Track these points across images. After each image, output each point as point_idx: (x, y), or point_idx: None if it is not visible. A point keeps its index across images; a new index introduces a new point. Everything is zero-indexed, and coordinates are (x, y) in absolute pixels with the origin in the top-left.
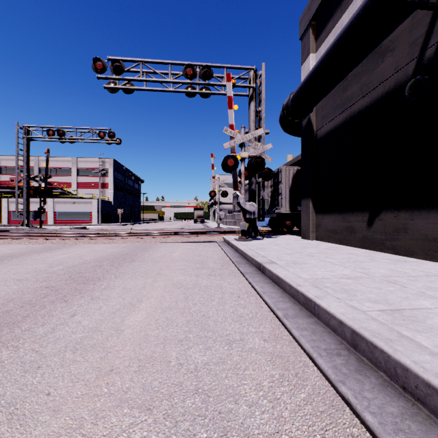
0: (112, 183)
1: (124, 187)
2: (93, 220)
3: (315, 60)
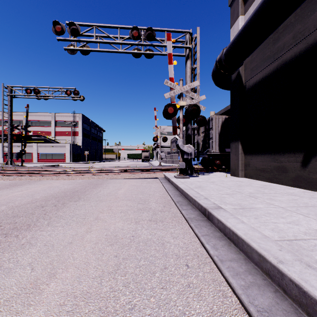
0: (81, 131)
1: (90, 135)
2: (66, 159)
3: (244, 21)
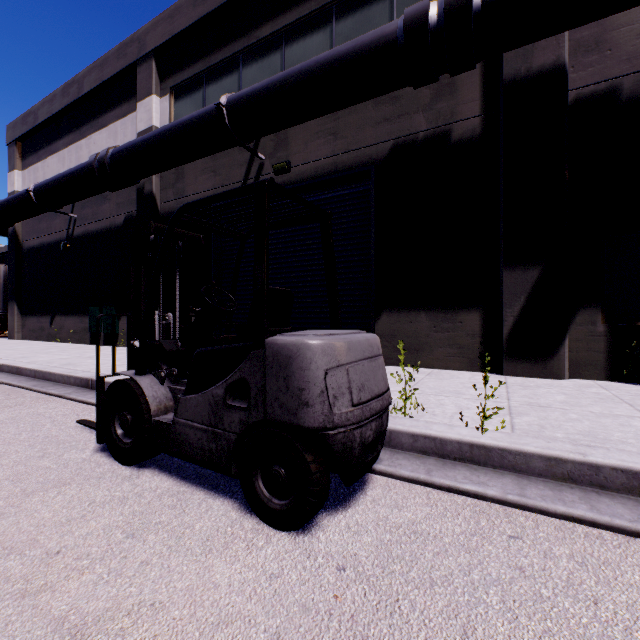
0: None
1: None
2: None
3: (22, 177)
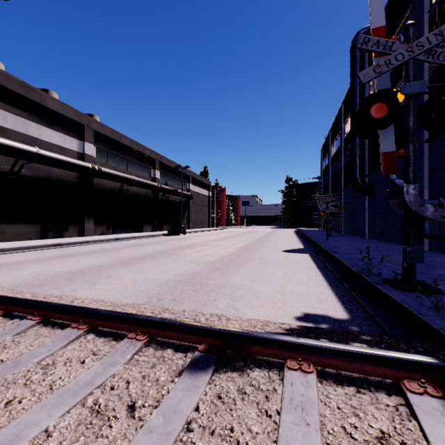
0: None
1: None
2: None
3: None
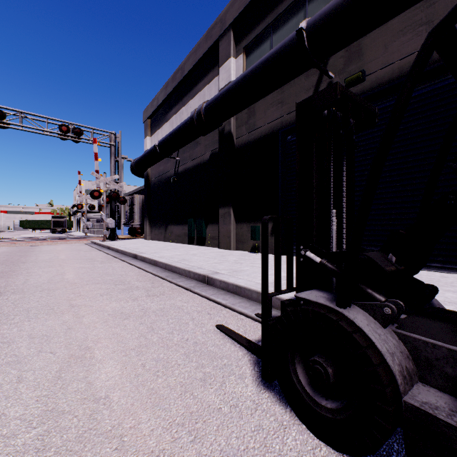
0: None
1: None
2: None
3: (151, 141)
